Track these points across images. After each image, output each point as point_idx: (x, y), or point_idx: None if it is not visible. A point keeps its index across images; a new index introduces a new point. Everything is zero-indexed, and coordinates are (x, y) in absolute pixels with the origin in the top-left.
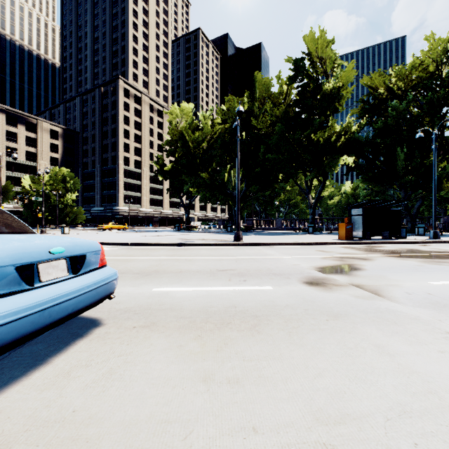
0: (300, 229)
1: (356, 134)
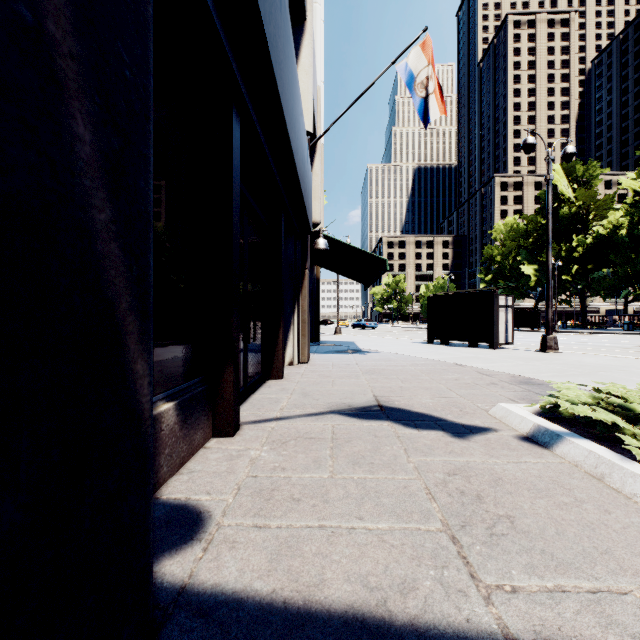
0: (579, 325)
1: (615, 235)
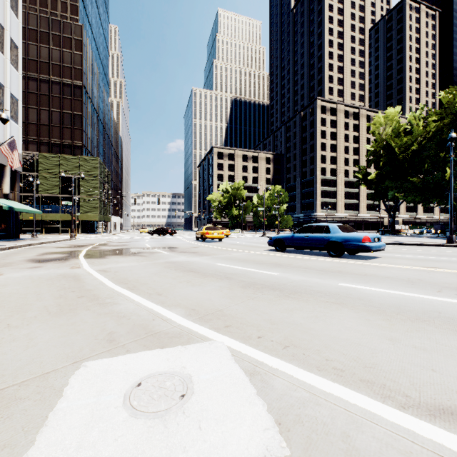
0: None
1: None
